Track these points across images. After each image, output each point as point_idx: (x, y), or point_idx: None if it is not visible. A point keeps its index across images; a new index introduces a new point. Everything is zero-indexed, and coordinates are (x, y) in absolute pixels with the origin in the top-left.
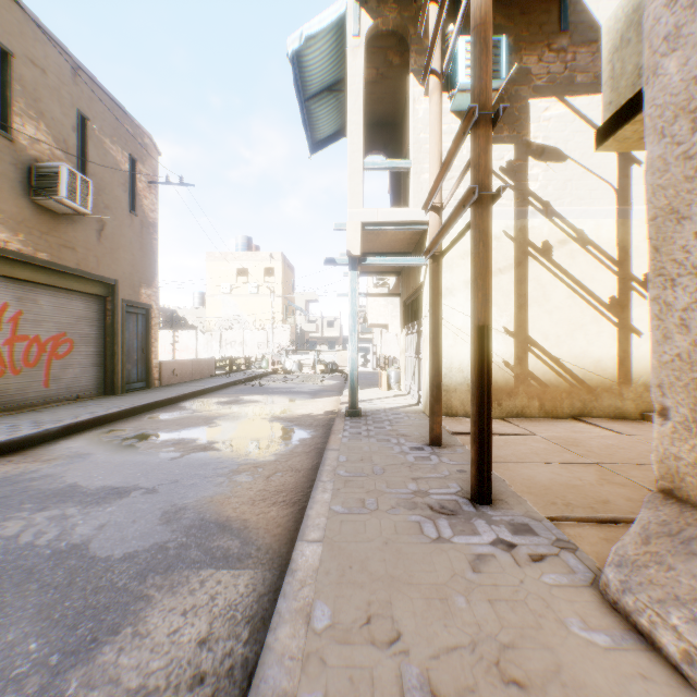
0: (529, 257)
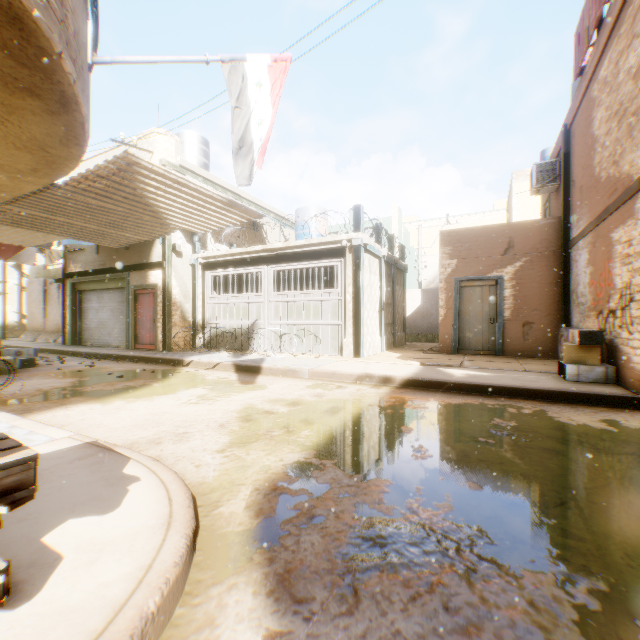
0: (25, 291)
